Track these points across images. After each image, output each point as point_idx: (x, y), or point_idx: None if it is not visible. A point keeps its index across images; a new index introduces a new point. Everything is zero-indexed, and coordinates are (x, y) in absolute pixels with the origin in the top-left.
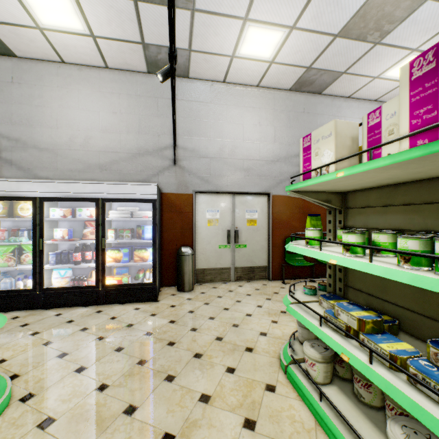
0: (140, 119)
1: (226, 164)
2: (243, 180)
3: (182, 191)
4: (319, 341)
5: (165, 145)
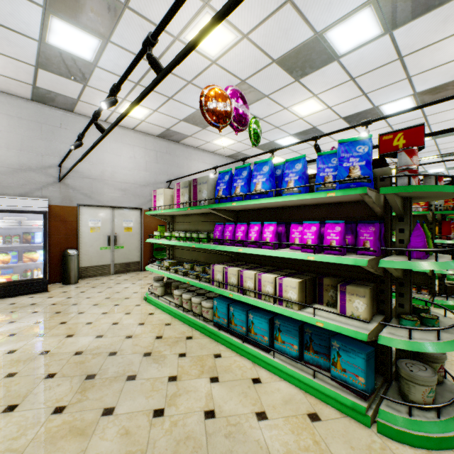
0: (23, 138)
1: (107, 185)
2: (122, 198)
3: (67, 203)
4: (161, 281)
5: (50, 164)
